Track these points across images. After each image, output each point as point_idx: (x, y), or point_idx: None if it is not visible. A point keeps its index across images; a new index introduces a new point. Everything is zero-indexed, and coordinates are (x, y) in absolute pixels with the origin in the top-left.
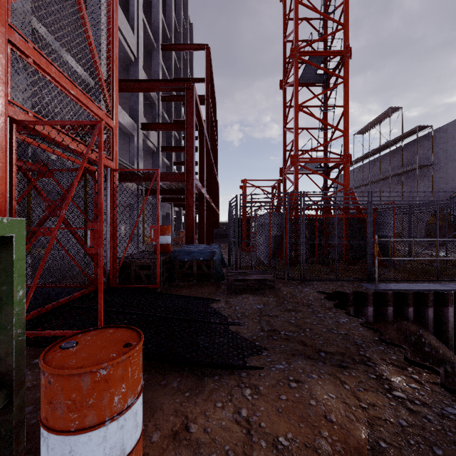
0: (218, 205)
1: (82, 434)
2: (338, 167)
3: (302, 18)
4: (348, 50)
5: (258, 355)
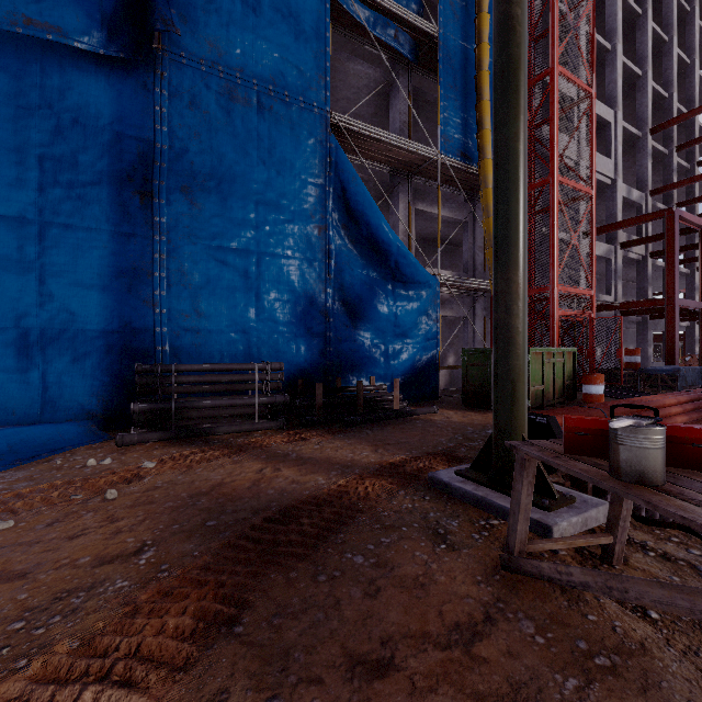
0: None
1: (591, 385)
2: None
3: None
4: None
5: None
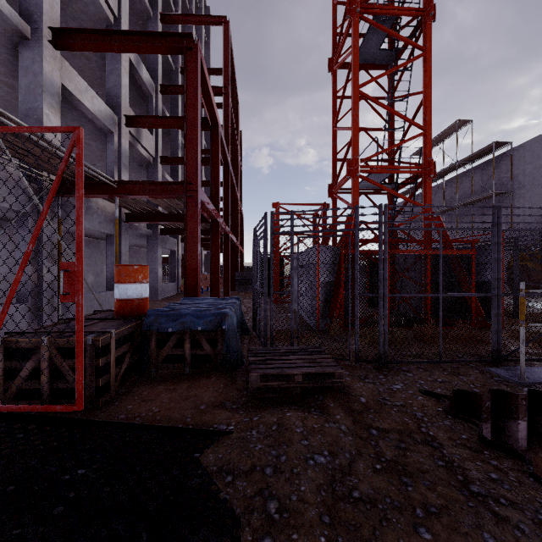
0: (242, 241)
1: None
2: (414, 182)
3: None
4: (432, 6)
5: None
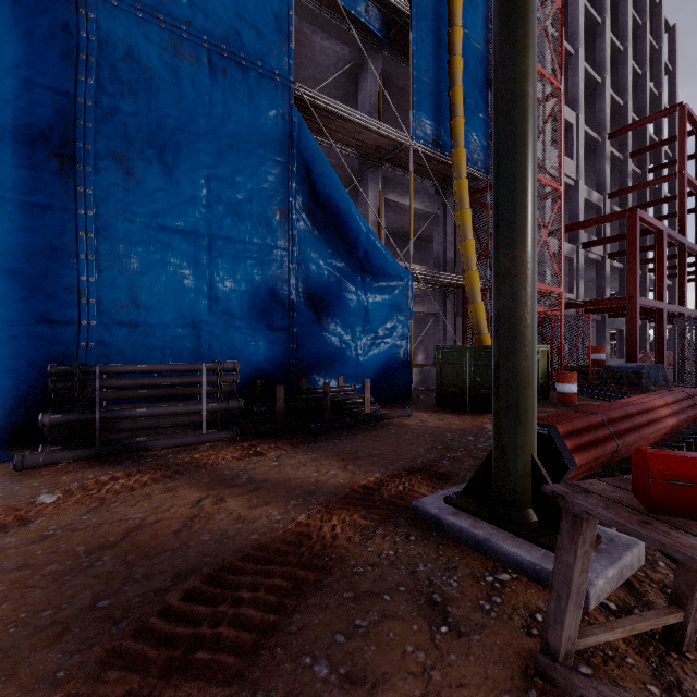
0: None
1: (565, 384)
2: None
3: None
4: None
5: None
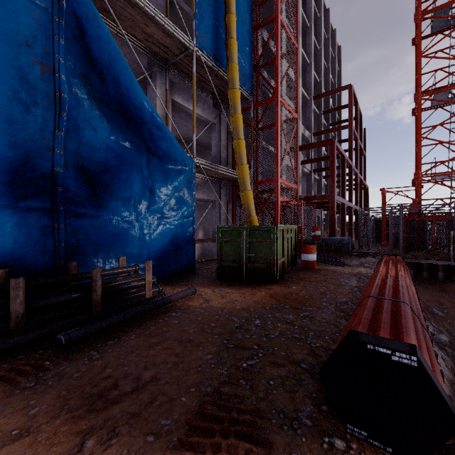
0: (367, 206)
1: (308, 254)
2: None
3: (435, 52)
4: None
5: (349, 266)
